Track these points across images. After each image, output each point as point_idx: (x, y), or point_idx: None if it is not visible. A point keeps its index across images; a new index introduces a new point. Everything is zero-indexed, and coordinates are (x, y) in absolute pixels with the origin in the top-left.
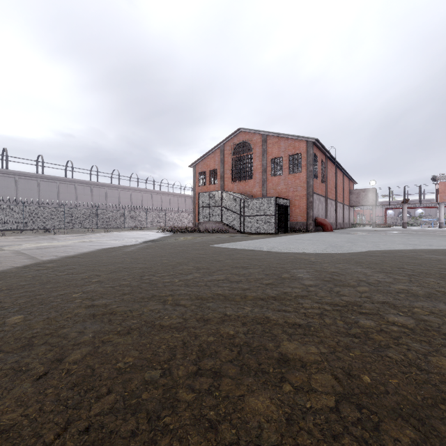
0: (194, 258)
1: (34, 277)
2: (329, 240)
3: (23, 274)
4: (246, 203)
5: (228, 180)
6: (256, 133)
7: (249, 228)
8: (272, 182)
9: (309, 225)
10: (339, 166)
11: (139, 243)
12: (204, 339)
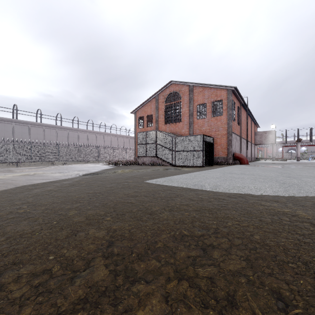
0: (117, 205)
1: None
2: (264, 174)
3: None
4: (177, 141)
5: (162, 123)
6: (184, 84)
7: (180, 161)
8: (198, 124)
9: (229, 159)
10: (249, 113)
11: (78, 176)
12: None
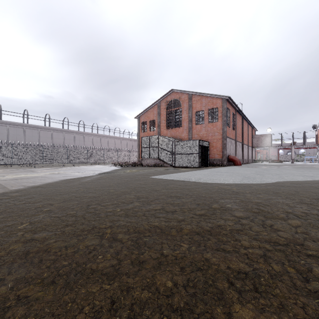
0: (135, 187)
1: None
2: (241, 173)
3: None
4: (177, 145)
5: (164, 128)
6: (184, 93)
7: (179, 163)
8: (196, 129)
9: (224, 161)
10: (245, 118)
11: (95, 175)
12: (137, 295)
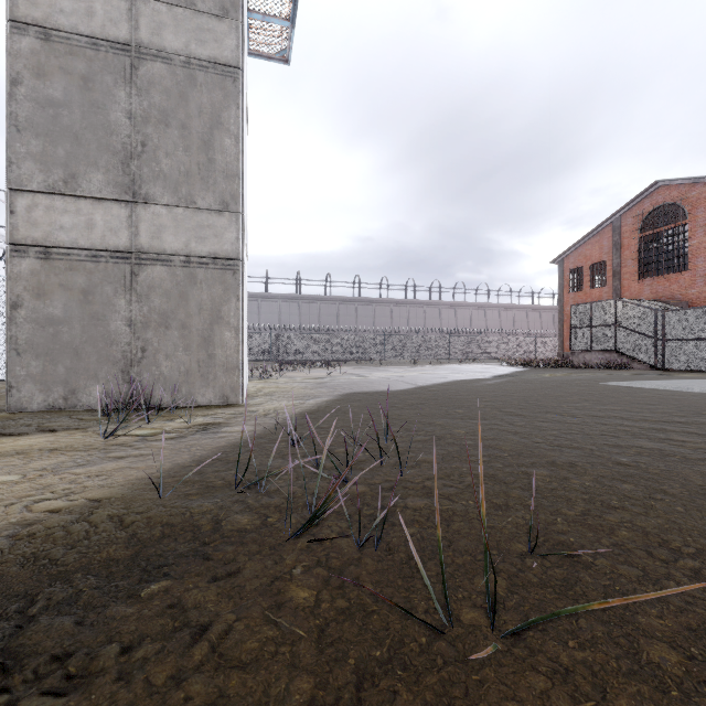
0: (576, 393)
1: (435, 395)
2: None
3: (424, 393)
4: (669, 318)
5: (631, 278)
6: (696, 183)
7: (677, 361)
8: None
9: None
10: None
11: (489, 378)
12: (604, 429)
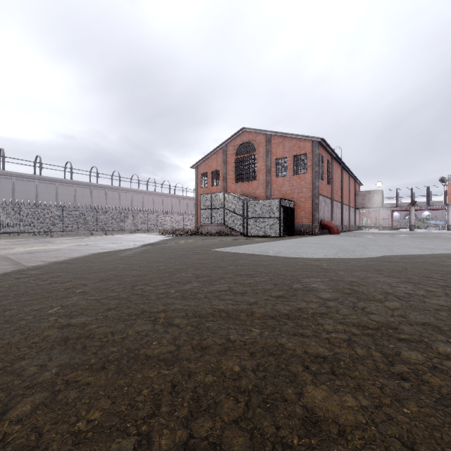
0: (193, 263)
1: (11, 287)
2: (338, 244)
3: None
4: (249, 205)
5: (231, 182)
6: (259, 133)
7: (253, 230)
8: (277, 184)
9: (315, 228)
10: (345, 167)
11: (138, 247)
12: (200, 379)
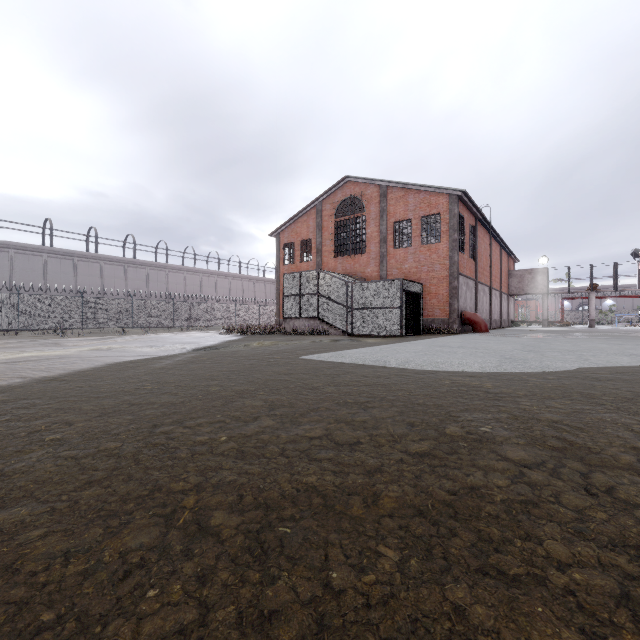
0: (268, 382)
1: None
2: (494, 348)
3: None
4: (356, 290)
5: (329, 256)
6: (370, 184)
7: (361, 327)
8: (396, 258)
9: (453, 323)
10: (495, 235)
11: (186, 352)
12: None
